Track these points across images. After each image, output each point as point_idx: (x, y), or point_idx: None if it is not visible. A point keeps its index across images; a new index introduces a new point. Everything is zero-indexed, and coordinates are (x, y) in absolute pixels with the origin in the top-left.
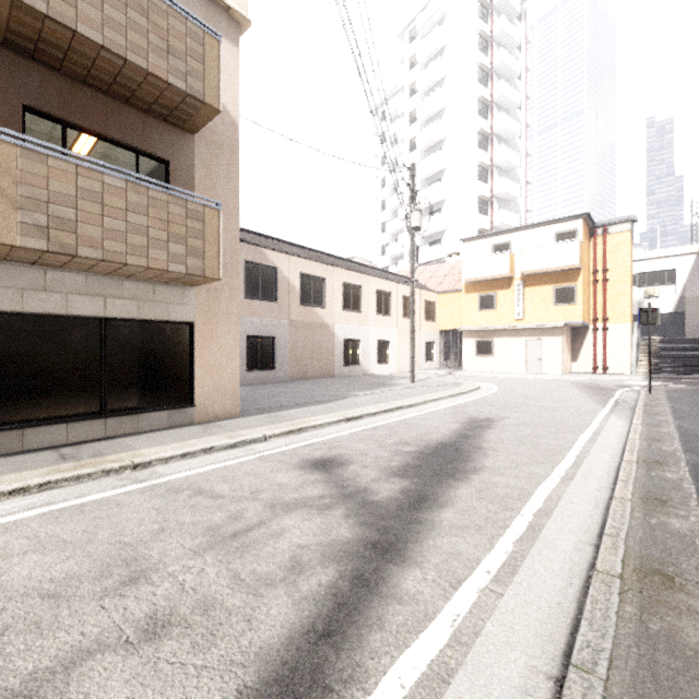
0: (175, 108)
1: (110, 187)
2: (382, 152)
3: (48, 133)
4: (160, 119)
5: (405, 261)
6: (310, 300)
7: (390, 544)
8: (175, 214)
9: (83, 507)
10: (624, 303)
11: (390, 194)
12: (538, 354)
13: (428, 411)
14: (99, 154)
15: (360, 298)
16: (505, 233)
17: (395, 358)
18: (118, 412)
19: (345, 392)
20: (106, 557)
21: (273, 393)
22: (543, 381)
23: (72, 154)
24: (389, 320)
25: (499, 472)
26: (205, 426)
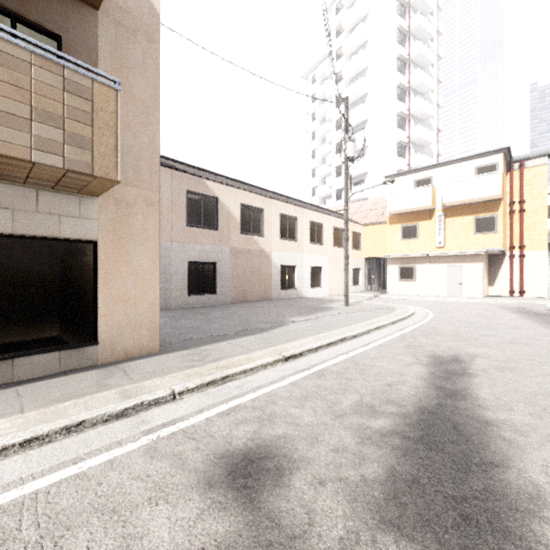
0: None
1: None
2: (313, 109)
3: None
4: None
5: (333, 200)
6: (250, 229)
7: None
8: (43, 83)
9: None
10: (541, 231)
11: (319, 145)
12: (459, 279)
13: (376, 343)
14: None
15: (296, 228)
16: (426, 169)
17: (327, 283)
18: None
19: (282, 317)
20: None
21: (210, 318)
22: (470, 305)
23: None
24: (321, 248)
25: None
26: (108, 370)
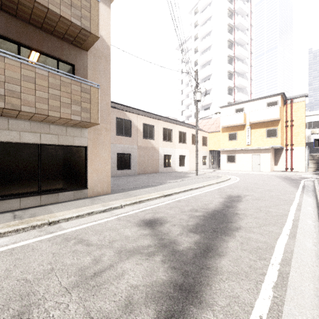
0: (76, 36)
1: (39, 75)
2: (181, 67)
3: (10, 49)
4: (69, 43)
5: (192, 118)
6: (147, 136)
7: (190, 286)
8: (75, 90)
9: (13, 250)
10: (301, 136)
11: (185, 87)
12: (258, 162)
13: (206, 191)
14: (38, 60)
15: (171, 135)
16: (241, 103)
17: (188, 164)
18: (47, 192)
19: (164, 180)
20: (11, 292)
21: (129, 181)
22: (261, 175)
23: (18, 57)
24: (185, 145)
25: (250, 230)
26: (92, 199)
